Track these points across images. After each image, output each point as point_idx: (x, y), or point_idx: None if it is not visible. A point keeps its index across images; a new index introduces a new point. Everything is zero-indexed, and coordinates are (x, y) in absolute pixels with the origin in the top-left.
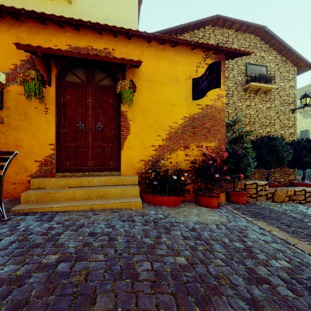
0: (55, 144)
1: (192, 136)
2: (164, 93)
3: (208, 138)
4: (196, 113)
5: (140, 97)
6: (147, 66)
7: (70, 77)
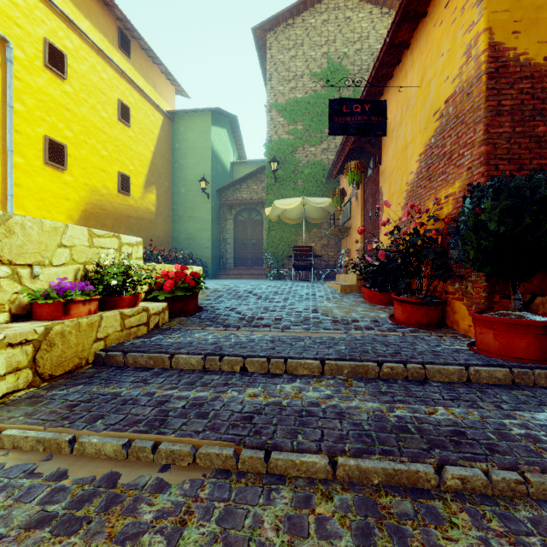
0: (361, 237)
1: (427, 185)
2: (402, 134)
3: (449, 175)
4: (432, 136)
5: (388, 160)
6: (392, 111)
7: (369, 171)
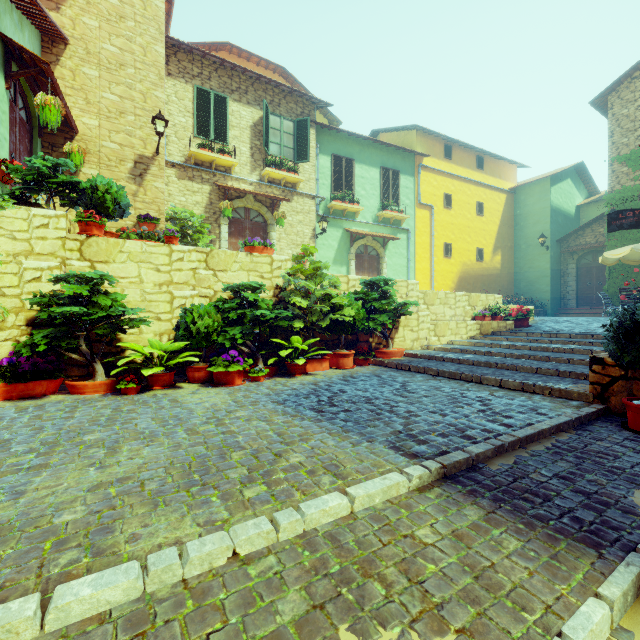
0: None
1: None
2: None
3: None
4: None
5: None
6: None
7: None
